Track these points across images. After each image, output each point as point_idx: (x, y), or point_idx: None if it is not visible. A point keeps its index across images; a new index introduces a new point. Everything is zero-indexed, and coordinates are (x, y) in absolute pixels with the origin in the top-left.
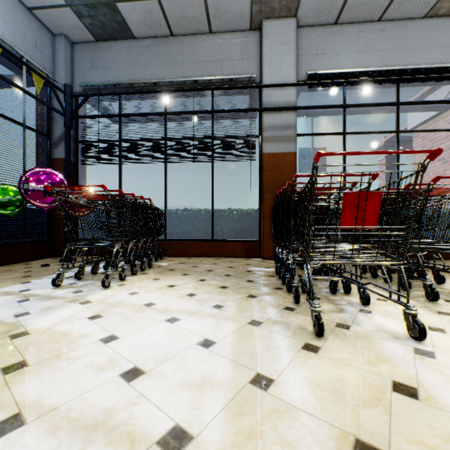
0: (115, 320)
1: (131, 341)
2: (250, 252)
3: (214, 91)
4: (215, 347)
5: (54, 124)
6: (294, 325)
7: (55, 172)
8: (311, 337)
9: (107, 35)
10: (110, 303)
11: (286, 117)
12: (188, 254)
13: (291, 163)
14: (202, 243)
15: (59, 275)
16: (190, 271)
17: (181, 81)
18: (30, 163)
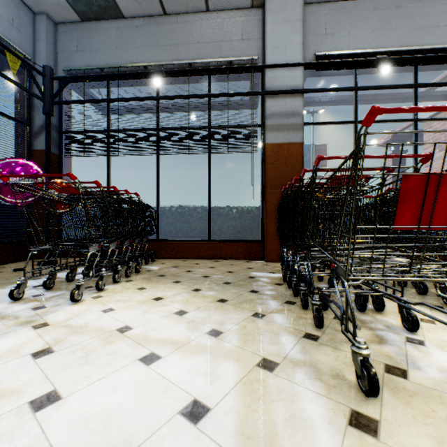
0: (68, 360)
1: (77, 406)
2: (252, 253)
3: (212, 75)
4: (209, 422)
5: (35, 112)
6: (324, 370)
7: (29, 163)
8: (356, 397)
9: (93, 14)
10: (72, 327)
11: (292, 103)
12: (182, 256)
13: (297, 154)
14: (198, 244)
15: (20, 285)
16: (184, 277)
17: (175, 64)
18: (4, 154)
